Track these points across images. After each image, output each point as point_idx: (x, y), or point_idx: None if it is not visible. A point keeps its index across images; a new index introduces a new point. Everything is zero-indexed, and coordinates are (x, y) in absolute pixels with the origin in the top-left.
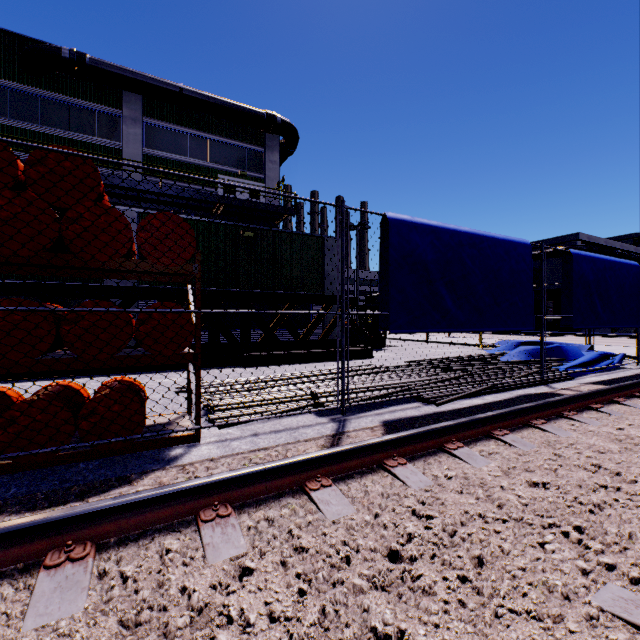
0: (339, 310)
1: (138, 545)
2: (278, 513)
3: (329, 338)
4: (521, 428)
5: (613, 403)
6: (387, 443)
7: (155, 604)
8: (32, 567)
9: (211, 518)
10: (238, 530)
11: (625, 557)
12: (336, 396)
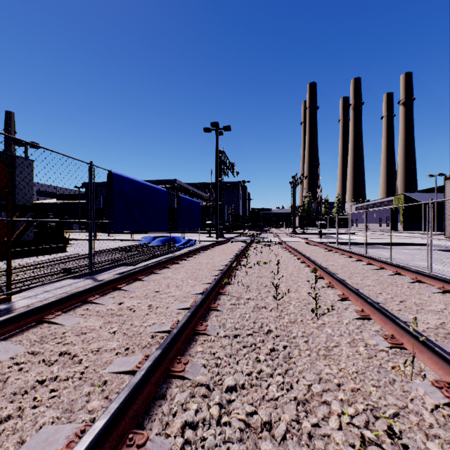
0: (31, 217)
1: (73, 311)
2: (114, 295)
3: (20, 240)
4: (172, 264)
5: (195, 255)
6: (136, 272)
7: (104, 312)
8: (37, 324)
9: (95, 298)
10: (108, 299)
11: (203, 278)
12: (88, 266)
